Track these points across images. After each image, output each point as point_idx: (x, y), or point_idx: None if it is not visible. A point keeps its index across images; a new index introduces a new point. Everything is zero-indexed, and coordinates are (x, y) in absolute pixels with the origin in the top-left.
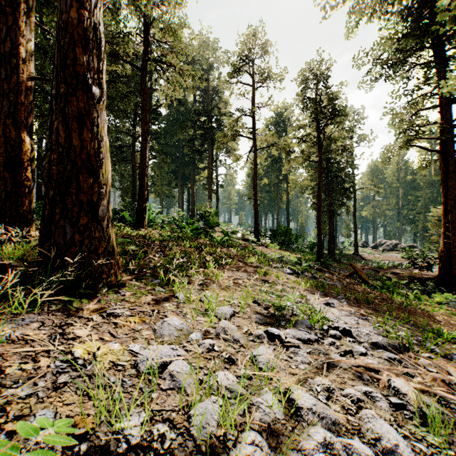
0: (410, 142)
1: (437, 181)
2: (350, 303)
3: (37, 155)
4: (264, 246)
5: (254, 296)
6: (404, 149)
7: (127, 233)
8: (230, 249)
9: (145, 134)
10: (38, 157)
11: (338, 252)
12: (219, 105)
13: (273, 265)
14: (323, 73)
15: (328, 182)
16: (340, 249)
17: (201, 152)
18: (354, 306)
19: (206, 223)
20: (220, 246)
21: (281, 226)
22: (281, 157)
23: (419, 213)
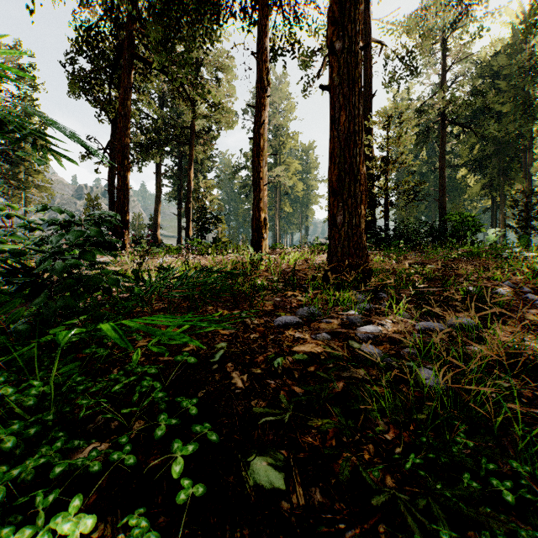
0: None
1: None
2: None
3: None
4: None
5: None
6: None
7: None
8: None
9: None
10: None
11: None
12: None
13: None
14: None
15: None
16: None
17: None
18: None
19: None
20: None
21: None
22: None
23: None
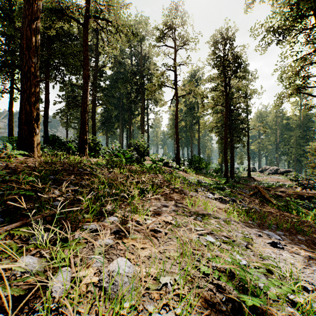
0: (297, 90)
1: (305, 124)
2: (288, 236)
3: (9, 101)
4: (184, 171)
5: (194, 251)
6: (292, 96)
7: (44, 160)
8: (157, 174)
9: (86, 78)
10: (10, 103)
11: (236, 175)
12: (149, 67)
13: (195, 189)
14: (230, 37)
15: (230, 123)
16: (236, 172)
17: (136, 102)
18: (295, 241)
19: (139, 153)
20: (149, 172)
21: (195, 156)
22: (194, 106)
23: (292, 147)
